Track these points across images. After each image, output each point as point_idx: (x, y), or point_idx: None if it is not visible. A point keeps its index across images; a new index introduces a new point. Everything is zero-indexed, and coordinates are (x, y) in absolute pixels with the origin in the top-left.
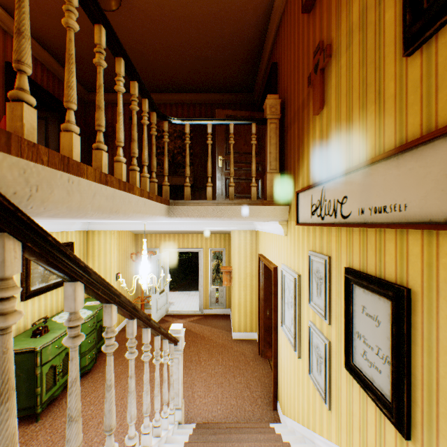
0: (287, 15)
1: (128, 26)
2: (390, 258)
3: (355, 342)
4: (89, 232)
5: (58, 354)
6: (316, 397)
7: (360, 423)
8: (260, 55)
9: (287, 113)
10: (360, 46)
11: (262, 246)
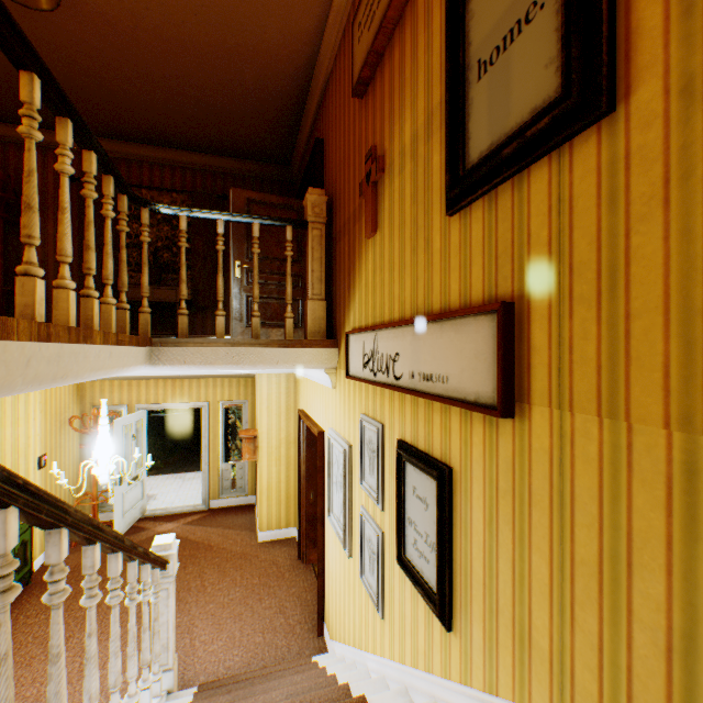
0: (336, 81)
1: (71, 30)
2: (437, 433)
3: (407, 530)
4: None
5: None
6: (369, 606)
7: (412, 626)
8: (300, 118)
9: (336, 218)
10: (412, 177)
11: (303, 399)
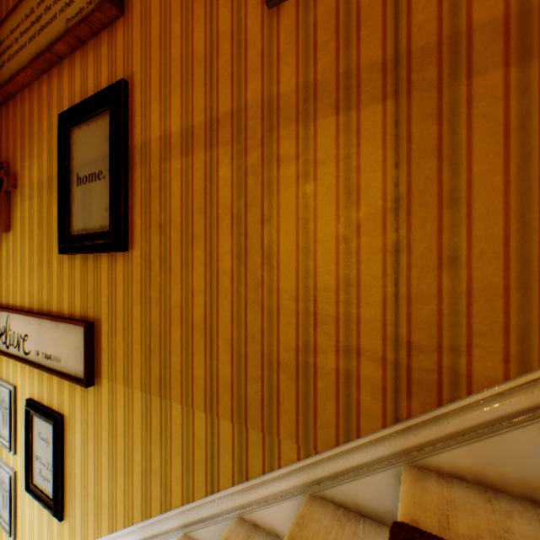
0: None
1: None
2: (57, 393)
3: (35, 464)
4: None
5: None
6: (4, 536)
7: (40, 531)
8: None
9: None
10: (40, 210)
11: None
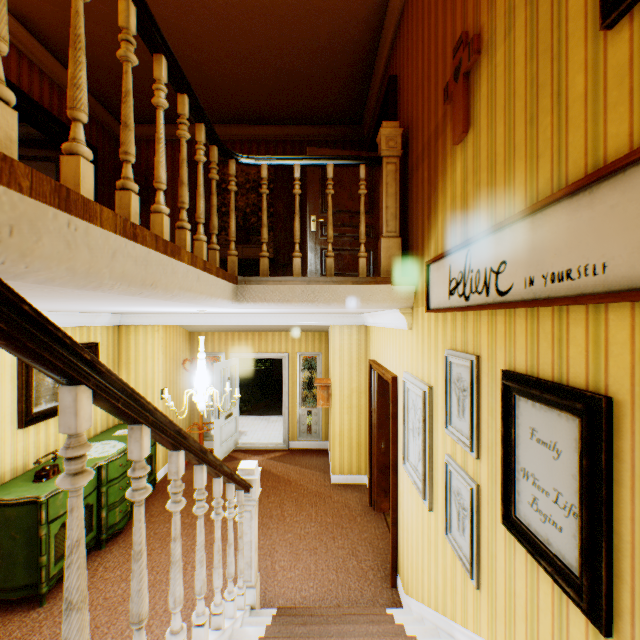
0: (412, 2)
1: (178, 23)
2: (578, 352)
3: (519, 484)
4: (121, 328)
5: None
6: (457, 569)
7: (526, 609)
8: (371, 67)
9: (412, 148)
10: (528, 28)
11: (374, 349)
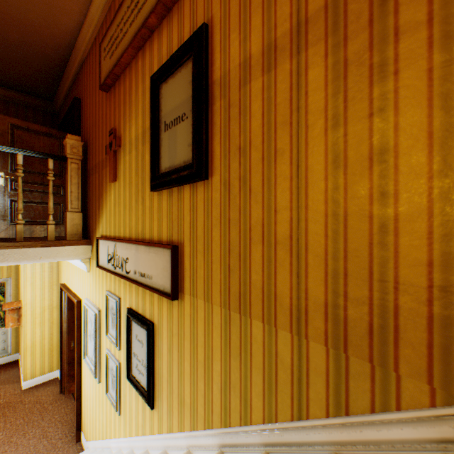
0: (90, 66)
1: None
2: (148, 304)
3: (133, 359)
4: None
5: None
6: (112, 409)
7: (136, 413)
8: (62, 74)
9: (90, 158)
10: (136, 160)
11: (65, 275)
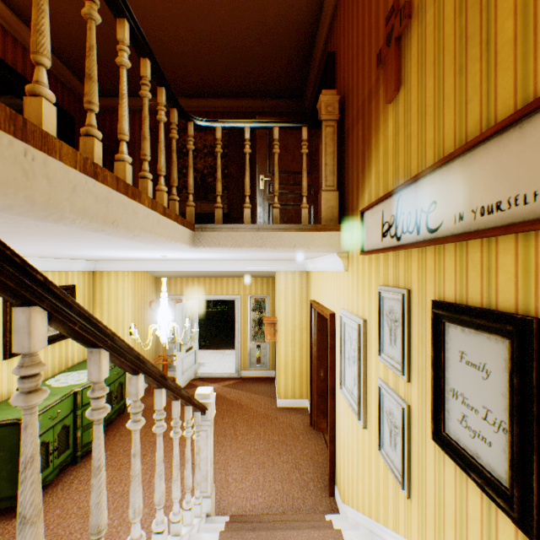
0: None
1: (143, 4)
2: (507, 278)
3: (448, 404)
4: (96, 273)
5: (51, 427)
6: (389, 481)
7: (455, 517)
8: (312, 47)
9: (348, 113)
10: None
11: (314, 290)
